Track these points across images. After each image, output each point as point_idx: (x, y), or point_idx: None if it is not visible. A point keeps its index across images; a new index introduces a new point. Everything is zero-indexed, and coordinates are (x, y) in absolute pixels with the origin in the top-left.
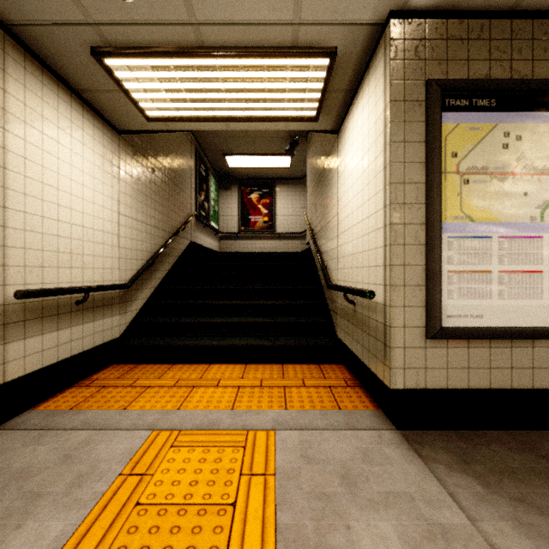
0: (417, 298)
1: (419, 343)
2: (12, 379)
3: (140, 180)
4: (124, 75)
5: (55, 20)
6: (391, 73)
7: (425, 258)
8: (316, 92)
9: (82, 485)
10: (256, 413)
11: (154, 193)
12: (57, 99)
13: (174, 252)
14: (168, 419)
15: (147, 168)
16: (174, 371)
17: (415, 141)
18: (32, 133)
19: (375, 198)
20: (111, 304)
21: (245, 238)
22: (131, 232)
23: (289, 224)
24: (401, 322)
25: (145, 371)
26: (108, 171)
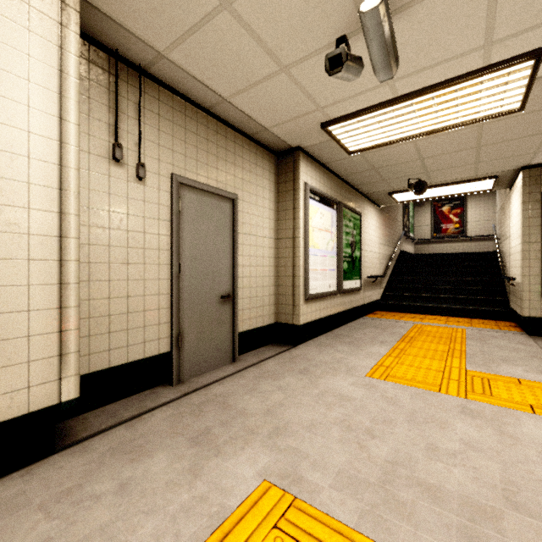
0: (536, 280)
1: (537, 299)
2: (364, 304)
3: (384, 225)
4: (396, 196)
5: (380, 191)
6: (522, 191)
7: (541, 264)
8: (489, 185)
9: (402, 327)
10: (456, 326)
11: (388, 228)
12: (369, 208)
13: (394, 258)
14: (418, 323)
15: (386, 217)
16: (409, 315)
17: (535, 217)
18: (366, 224)
19: (518, 238)
20: (378, 284)
21: (437, 242)
22: (382, 251)
23: (481, 228)
24: (527, 290)
25: (394, 314)
26: (377, 227)
